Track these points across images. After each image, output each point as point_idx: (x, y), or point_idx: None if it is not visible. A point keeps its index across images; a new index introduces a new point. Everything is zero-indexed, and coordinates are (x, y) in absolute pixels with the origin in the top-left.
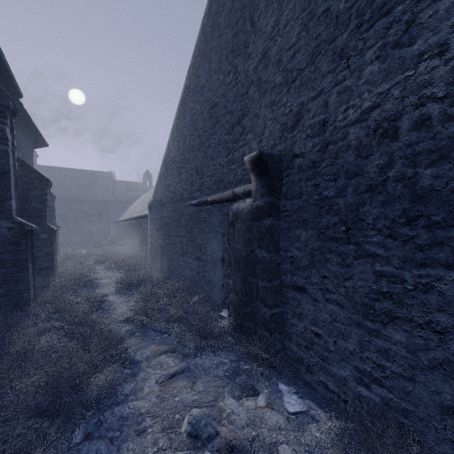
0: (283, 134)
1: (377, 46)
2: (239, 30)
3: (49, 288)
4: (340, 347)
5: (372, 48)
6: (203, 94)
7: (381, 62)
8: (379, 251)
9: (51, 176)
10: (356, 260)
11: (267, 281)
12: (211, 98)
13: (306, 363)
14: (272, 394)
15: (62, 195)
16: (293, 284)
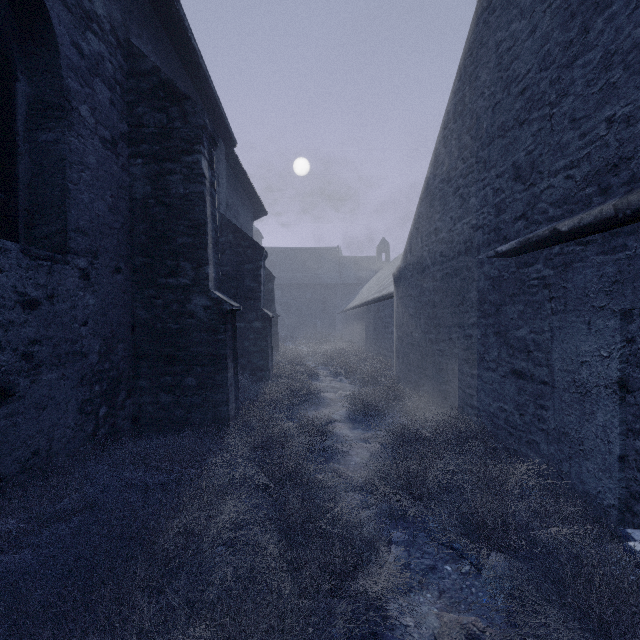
0: None
1: None
2: None
3: (257, 399)
4: None
5: None
6: None
7: None
8: None
9: (275, 259)
10: None
11: None
12: None
13: None
14: None
15: (285, 280)
16: None
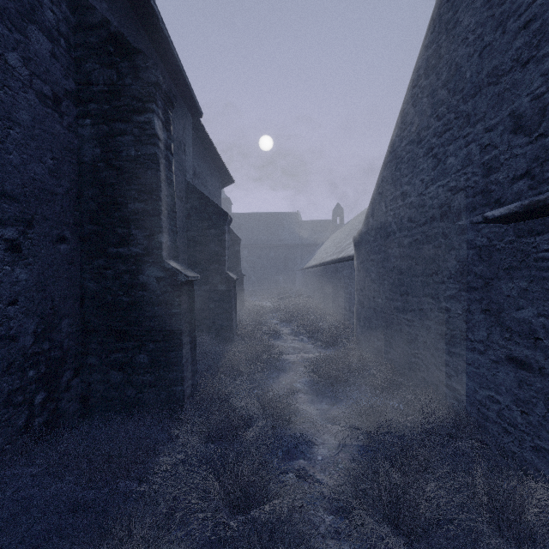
0: None
1: None
2: None
3: (218, 369)
4: None
5: None
6: None
7: None
8: None
9: (242, 222)
10: None
11: None
12: None
13: None
14: None
15: (252, 241)
16: None
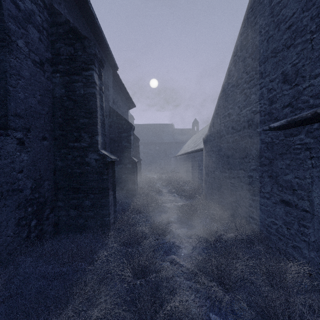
0: None
1: None
2: None
3: (127, 210)
4: None
5: None
6: None
7: None
8: None
9: (140, 129)
10: None
11: None
12: None
13: None
14: None
15: (145, 140)
16: None
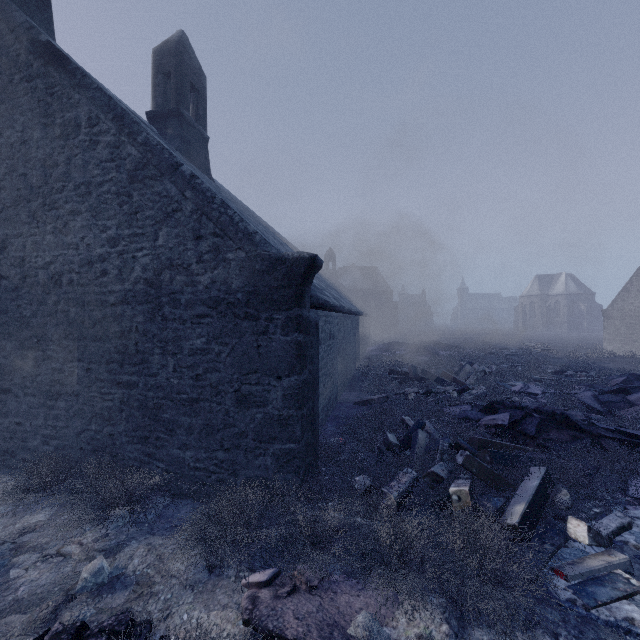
0: None
1: (53, 225)
2: None
3: None
4: (34, 425)
5: (51, 225)
6: None
7: (54, 236)
8: (55, 355)
9: None
10: (43, 362)
11: None
12: None
13: (11, 451)
14: None
15: None
16: (0, 389)
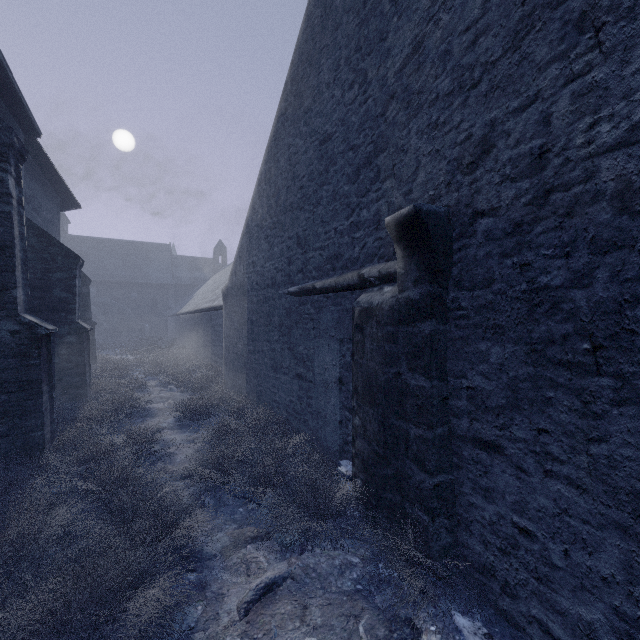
0: (453, 177)
1: None
2: (369, 13)
3: (75, 419)
4: (579, 564)
5: None
6: (309, 122)
7: None
8: None
9: (87, 250)
10: (617, 408)
11: (425, 427)
12: (322, 128)
13: (502, 578)
14: (443, 635)
15: (103, 277)
16: (473, 436)
